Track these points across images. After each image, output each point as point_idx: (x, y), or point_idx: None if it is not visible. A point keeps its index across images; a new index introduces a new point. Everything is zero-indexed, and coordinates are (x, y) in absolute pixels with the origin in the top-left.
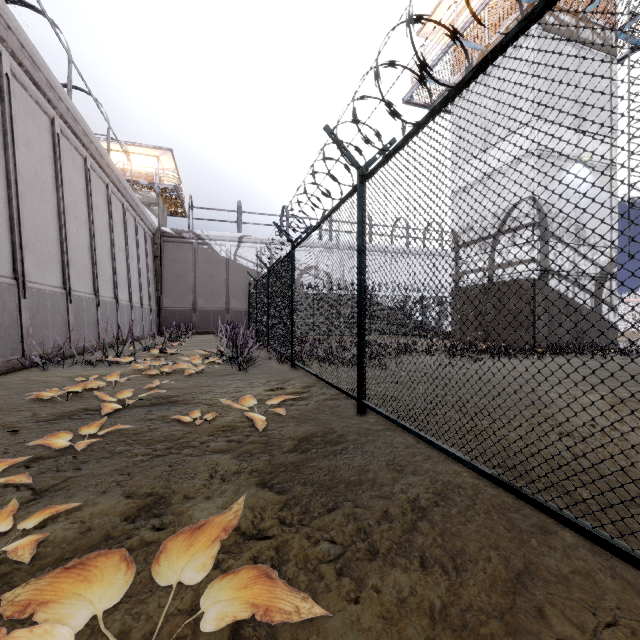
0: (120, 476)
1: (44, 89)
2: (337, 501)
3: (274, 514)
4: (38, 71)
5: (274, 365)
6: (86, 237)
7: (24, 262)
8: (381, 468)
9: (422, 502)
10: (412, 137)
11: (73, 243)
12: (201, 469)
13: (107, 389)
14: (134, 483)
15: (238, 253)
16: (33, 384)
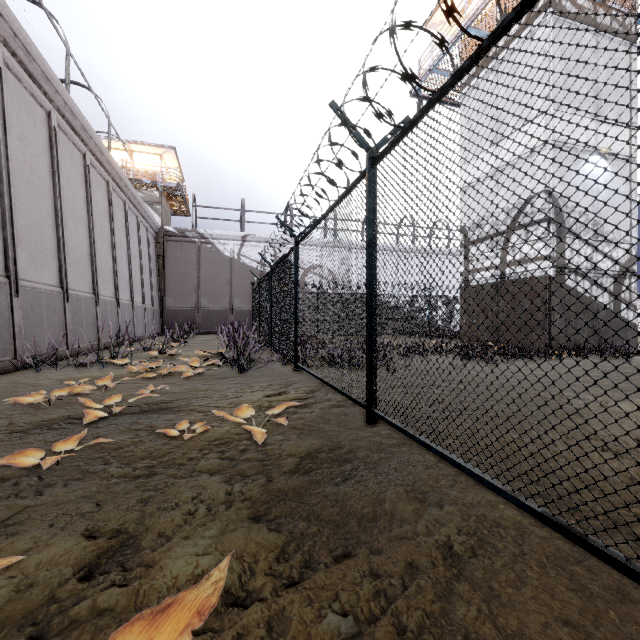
0: (87, 505)
1: (39, 81)
2: (347, 545)
3: (268, 565)
4: (33, 62)
5: (277, 367)
6: (85, 235)
7: (17, 259)
8: (399, 496)
9: (455, 548)
10: (433, 105)
11: (71, 241)
12: (184, 496)
13: (97, 393)
14: (101, 516)
15: (242, 252)
16: (20, 387)
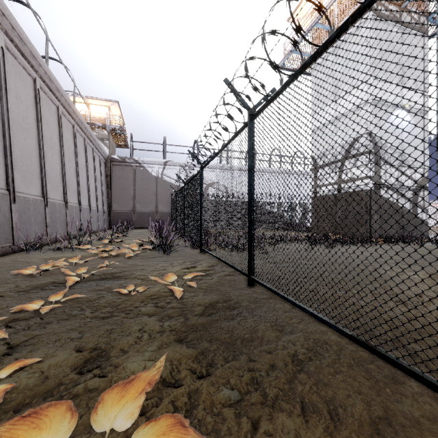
0: (74, 334)
1: (28, 58)
2: (235, 355)
3: (187, 366)
4: (24, 45)
5: (188, 250)
6: (58, 161)
7: (14, 178)
8: (267, 328)
9: (299, 356)
10: (289, 84)
11: (49, 165)
12: (134, 329)
13: (70, 267)
14: (83, 340)
15: (164, 173)
16: (19, 264)
